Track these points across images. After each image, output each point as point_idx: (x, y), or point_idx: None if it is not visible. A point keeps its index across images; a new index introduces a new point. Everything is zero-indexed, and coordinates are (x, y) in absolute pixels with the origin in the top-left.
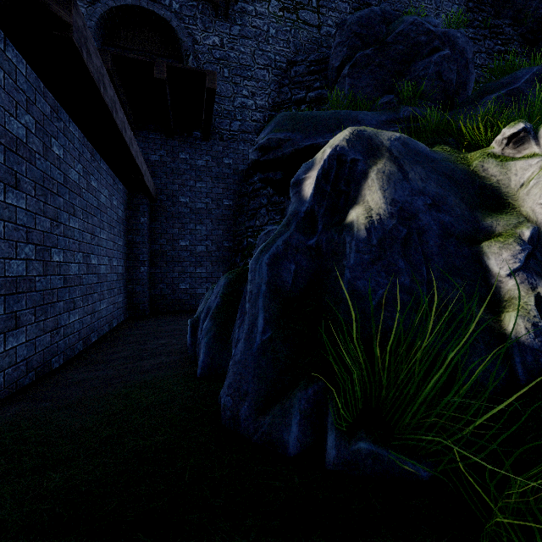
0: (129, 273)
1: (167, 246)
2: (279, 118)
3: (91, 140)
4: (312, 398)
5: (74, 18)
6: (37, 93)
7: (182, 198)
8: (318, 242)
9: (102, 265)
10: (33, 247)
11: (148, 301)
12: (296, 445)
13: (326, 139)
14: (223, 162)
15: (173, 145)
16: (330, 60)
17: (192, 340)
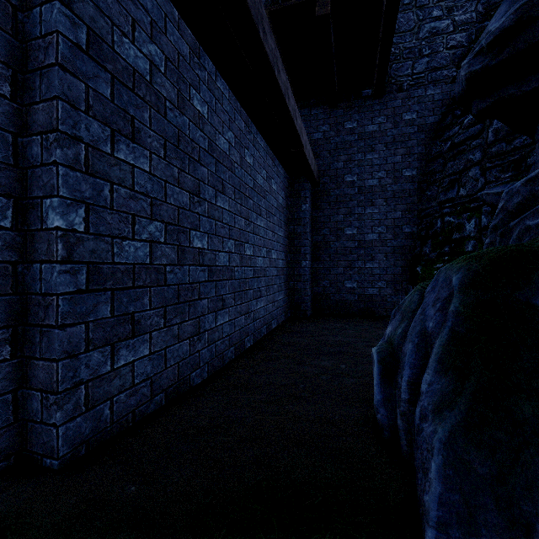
0: (290, 268)
1: (330, 237)
2: None
3: (247, 111)
4: None
5: None
6: (169, 22)
7: (348, 177)
8: None
9: (258, 257)
10: (162, 226)
11: (310, 301)
12: None
13: None
14: (402, 119)
15: (337, 115)
16: None
17: (384, 392)
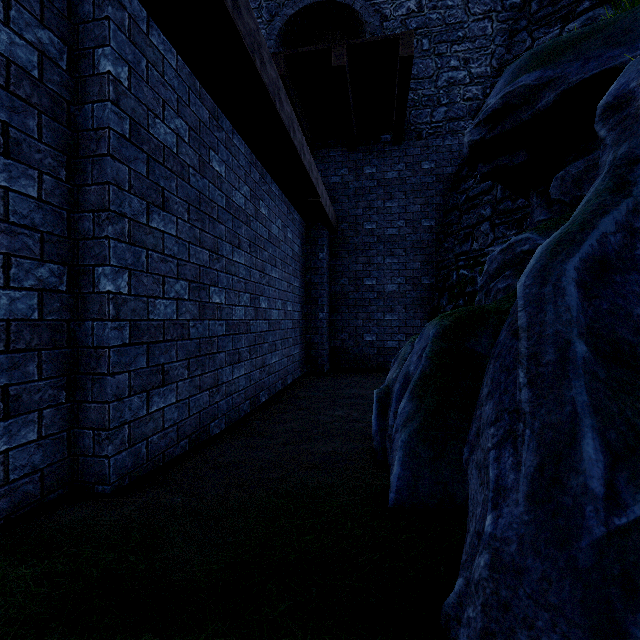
0: (306, 321)
1: (349, 287)
2: (522, 61)
3: (262, 160)
4: None
5: None
6: (191, 93)
7: (367, 225)
8: None
9: (273, 310)
10: (186, 284)
11: (327, 355)
12: None
13: None
14: (421, 168)
15: (356, 159)
16: None
17: (379, 424)
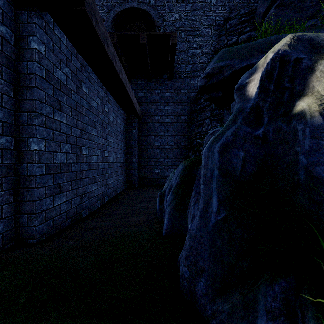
0: (127, 162)
1: (147, 146)
2: (220, 53)
3: (105, 85)
4: (279, 296)
5: None
6: (73, 55)
7: (156, 117)
8: (265, 132)
9: (111, 157)
10: (70, 146)
11: (137, 179)
12: None
13: (259, 59)
14: (181, 92)
15: (151, 85)
16: (257, 9)
17: (160, 206)
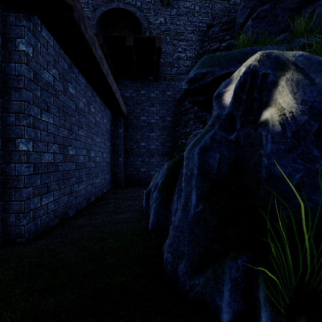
0: (113, 162)
1: (133, 146)
2: (202, 59)
3: (92, 85)
4: (241, 268)
5: (75, 3)
6: (60, 57)
7: (142, 117)
8: (237, 137)
9: (97, 157)
10: (57, 146)
11: (123, 178)
12: (229, 312)
13: (237, 68)
14: (166, 93)
15: (137, 86)
16: (237, 19)
17: (146, 204)
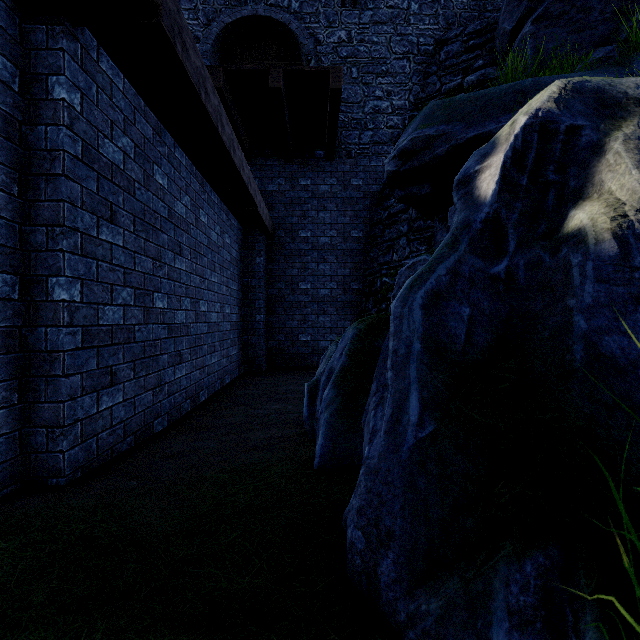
0: (244, 322)
1: (285, 291)
2: (427, 110)
3: (202, 169)
4: (533, 583)
5: None
6: (137, 112)
7: (302, 233)
8: (510, 269)
9: (213, 313)
10: (132, 291)
11: (265, 355)
12: None
13: (502, 123)
14: (350, 184)
15: (292, 170)
16: (500, 23)
17: (310, 411)
